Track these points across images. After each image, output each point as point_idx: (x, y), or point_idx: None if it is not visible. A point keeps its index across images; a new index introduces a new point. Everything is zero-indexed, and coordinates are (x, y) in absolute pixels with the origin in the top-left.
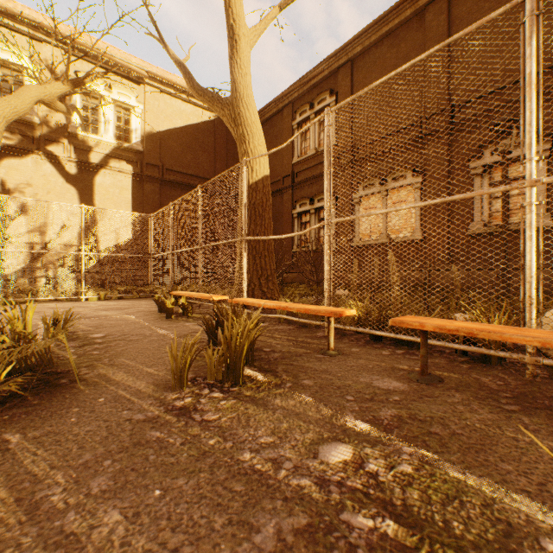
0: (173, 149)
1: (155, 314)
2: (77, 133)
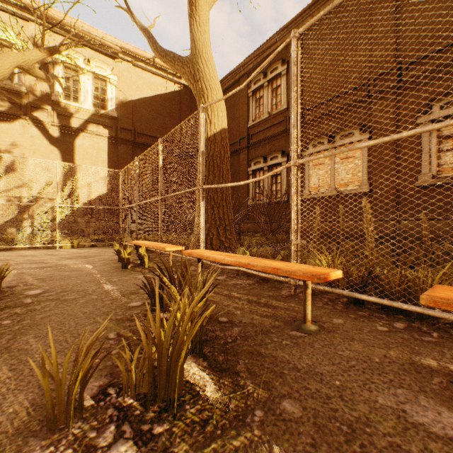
0: (144, 115)
1: (114, 264)
2: (59, 101)
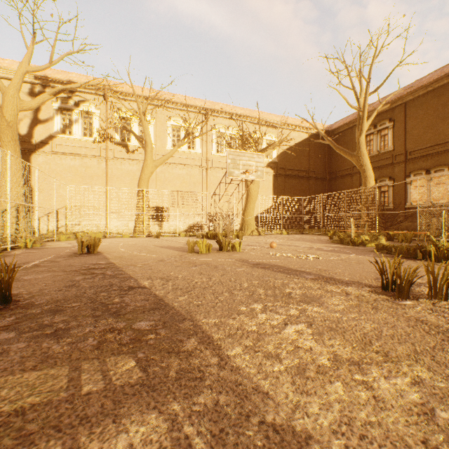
0: (289, 158)
1: None
2: None
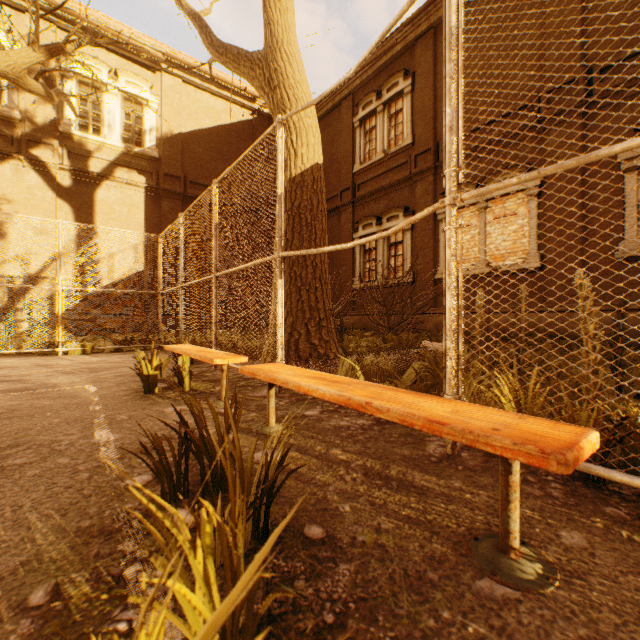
0: (199, 156)
1: (135, 383)
2: (71, 133)
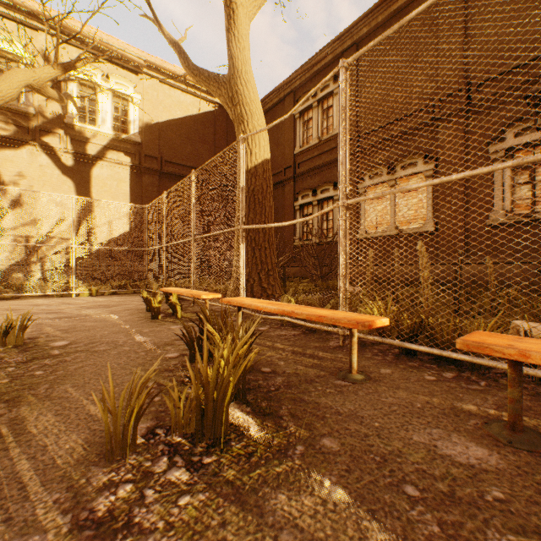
0: (172, 140)
1: (142, 314)
2: (73, 124)
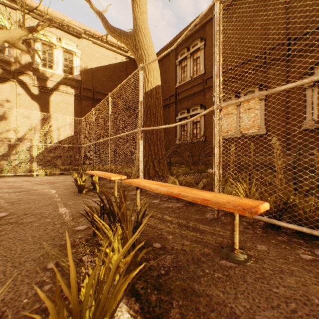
0: (100, 79)
1: (73, 189)
2: (38, 68)
